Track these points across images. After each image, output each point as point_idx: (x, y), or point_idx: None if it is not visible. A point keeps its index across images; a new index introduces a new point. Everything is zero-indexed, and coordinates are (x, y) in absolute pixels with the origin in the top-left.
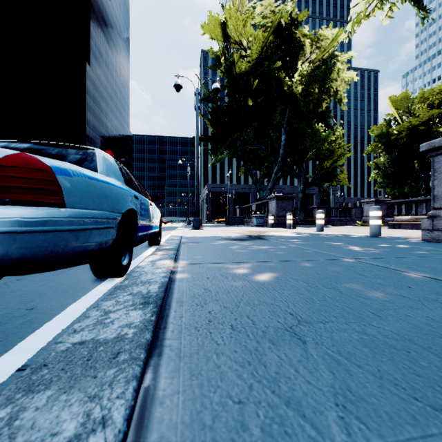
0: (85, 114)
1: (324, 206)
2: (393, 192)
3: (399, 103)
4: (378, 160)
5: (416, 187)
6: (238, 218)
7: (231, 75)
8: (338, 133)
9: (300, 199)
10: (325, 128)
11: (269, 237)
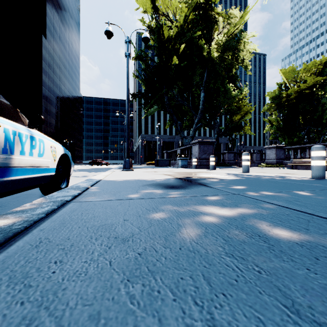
0: (42, 77)
1: (233, 152)
2: (284, 141)
3: (288, 73)
4: (270, 117)
5: (301, 137)
6: (165, 161)
7: (160, 38)
8: (245, 93)
9: (214, 145)
10: (234, 90)
11: (206, 180)
